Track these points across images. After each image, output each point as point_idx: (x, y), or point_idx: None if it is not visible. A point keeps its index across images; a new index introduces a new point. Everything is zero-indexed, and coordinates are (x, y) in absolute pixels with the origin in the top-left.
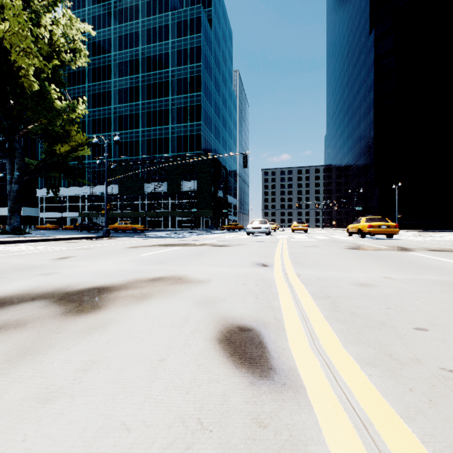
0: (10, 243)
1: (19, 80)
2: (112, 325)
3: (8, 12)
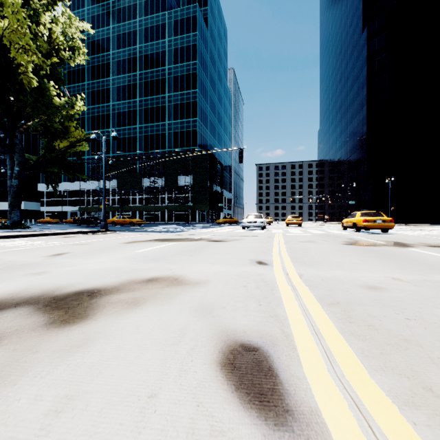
0: (9, 238)
1: (18, 77)
2: (98, 341)
3: (7, 10)
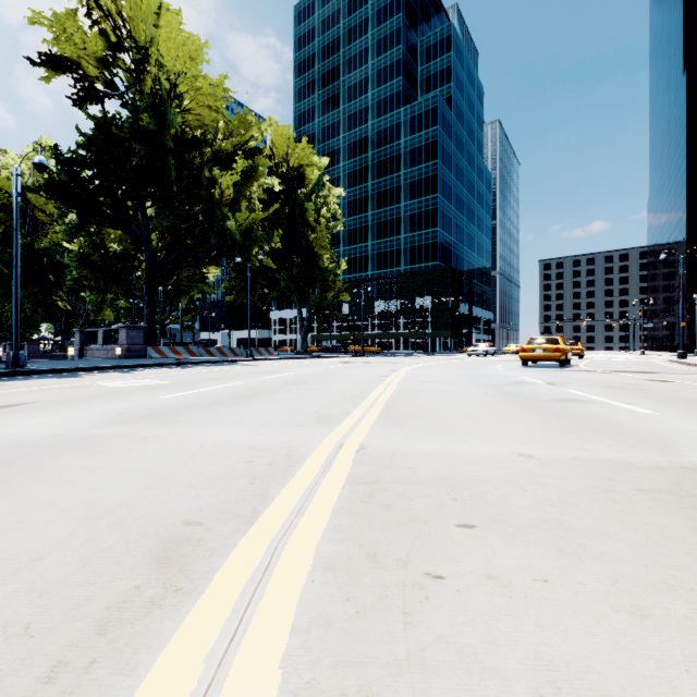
0: (329, 358)
1: (317, 262)
2: (403, 363)
3: (317, 231)
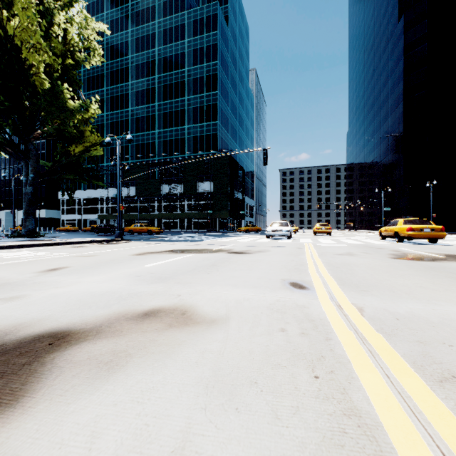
0: (16, 248)
1: (31, 79)
2: None
3: (18, 7)
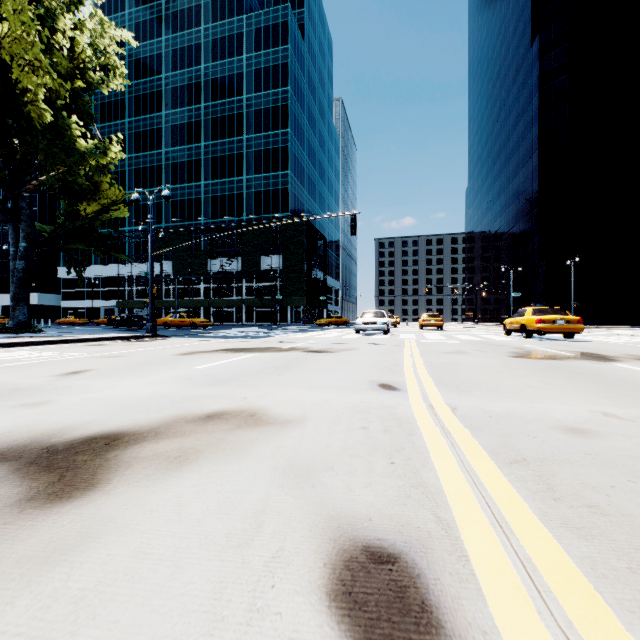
0: (7, 347)
1: (24, 108)
2: (105, 539)
3: (6, 8)
